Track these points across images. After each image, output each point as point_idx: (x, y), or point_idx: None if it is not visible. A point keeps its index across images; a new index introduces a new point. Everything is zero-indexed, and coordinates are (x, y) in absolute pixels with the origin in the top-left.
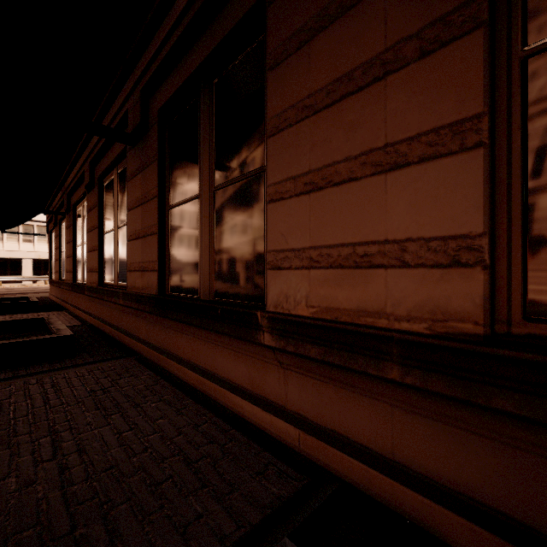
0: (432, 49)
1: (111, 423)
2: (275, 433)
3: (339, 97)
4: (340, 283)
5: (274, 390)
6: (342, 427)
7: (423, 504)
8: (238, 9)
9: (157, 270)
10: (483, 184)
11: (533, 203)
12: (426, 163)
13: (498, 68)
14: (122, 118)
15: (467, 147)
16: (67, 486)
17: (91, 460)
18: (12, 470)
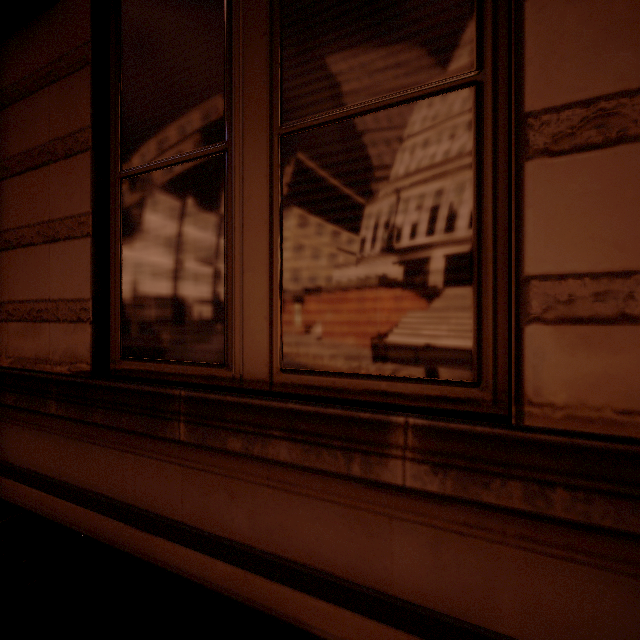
0: (71, 154)
1: None
2: None
3: (26, 168)
4: (26, 335)
5: None
6: (34, 464)
7: (67, 507)
8: None
9: None
10: (90, 263)
11: (124, 279)
12: (68, 241)
13: (112, 181)
14: None
15: (84, 235)
16: None
17: None
18: None
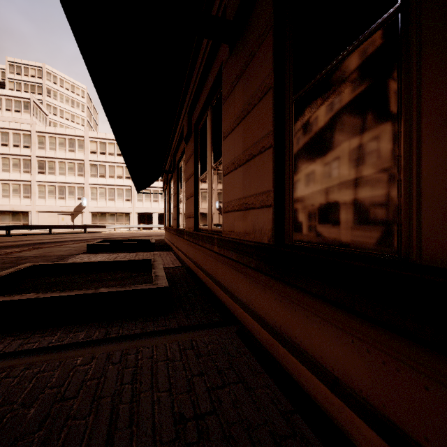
0: None
1: None
2: None
3: None
4: None
5: None
6: None
7: None
8: None
9: (272, 205)
10: None
11: None
12: None
13: None
14: None
15: None
16: None
17: None
18: None
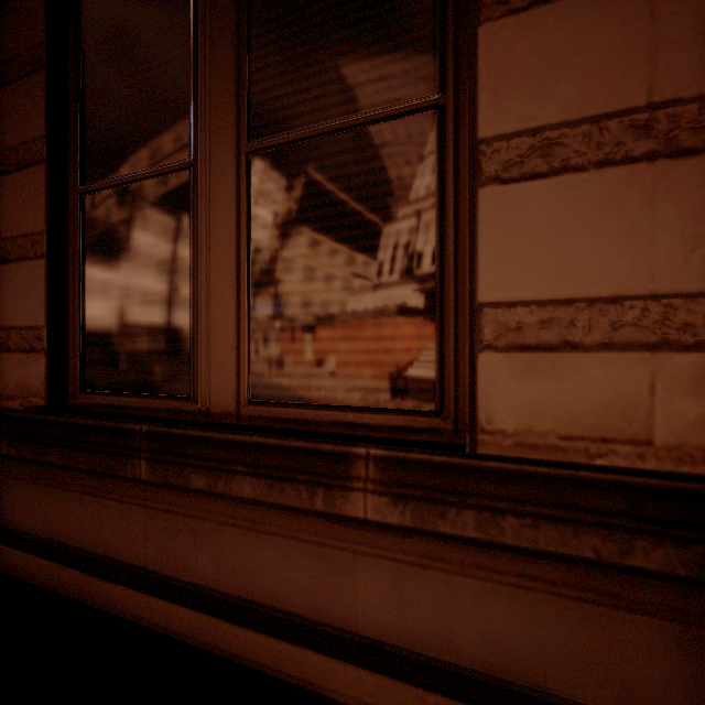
0: (23, 166)
1: None
2: None
3: None
4: None
5: None
6: None
7: (19, 557)
8: None
9: None
10: (45, 287)
11: (83, 305)
12: (20, 262)
13: (70, 196)
14: None
15: (38, 255)
16: None
17: None
18: None
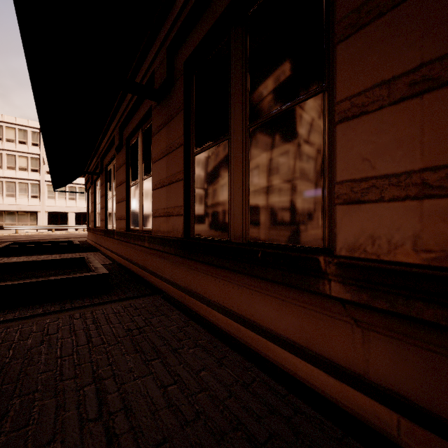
0: None
1: (153, 372)
2: (351, 408)
3: None
4: None
5: (344, 352)
6: None
7: None
8: None
9: (183, 214)
10: None
11: None
12: None
13: None
14: (148, 80)
15: None
16: None
17: (139, 425)
18: (57, 430)
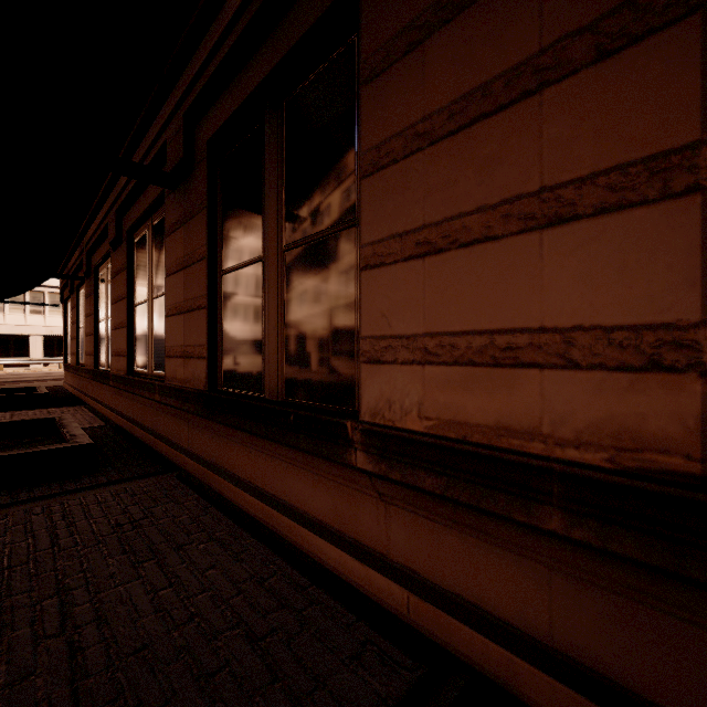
0: (616, 47)
1: (143, 575)
2: (373, 593)
3: (469, 120)
4: (470, 387)
5: (371, 531)
6: (472, 592)
7: None
8: (319, 1)
9: (206, 357)
10: (700, 248)
11: None
12: (605, 216)
13: None
14: (159, 152)
15: (674, 192)
16: (79, 679)
17: (114, 635)
18: (2, 652)
